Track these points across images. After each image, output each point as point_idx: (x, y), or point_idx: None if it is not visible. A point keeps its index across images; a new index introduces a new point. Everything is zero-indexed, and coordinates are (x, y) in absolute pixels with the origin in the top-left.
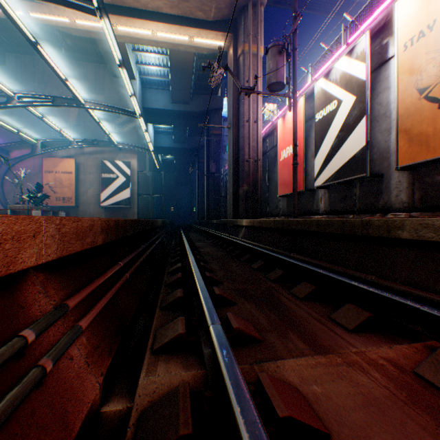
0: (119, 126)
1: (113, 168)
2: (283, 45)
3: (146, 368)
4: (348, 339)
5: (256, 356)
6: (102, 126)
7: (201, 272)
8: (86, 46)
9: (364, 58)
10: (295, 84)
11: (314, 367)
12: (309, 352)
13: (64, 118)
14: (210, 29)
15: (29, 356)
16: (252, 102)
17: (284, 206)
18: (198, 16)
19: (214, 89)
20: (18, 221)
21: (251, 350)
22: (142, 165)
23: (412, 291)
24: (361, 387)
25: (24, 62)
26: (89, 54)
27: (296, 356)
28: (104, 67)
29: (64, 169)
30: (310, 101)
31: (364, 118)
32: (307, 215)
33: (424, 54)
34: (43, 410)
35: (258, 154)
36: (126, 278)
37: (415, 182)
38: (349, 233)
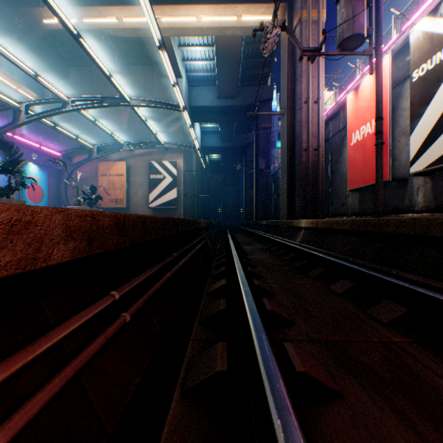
0: (166, 126)
1: (160, 168)
2: None
3: None
4: None
5: None
6: (148, 125)
7: (256, 301)
8: (135, 50)
9: None
10: (380, 35)
11: None
12: None
13: (117, 123)
14: (260, 2)
15: None
16: (311, 78)
17: (354, 203)
18: None
19: (262, 79)
20: None
21: None
22: (189, 165)
23: None
24: None
25: (83, 74)
26: (138, 58)
27: None
28: (152, 69)
29: (116, 172)
30: (398, 60)
31: None
32: (393, 213)
33: None
34: None
35: (319, 140)
36: (118, 324)
37: None
38: None
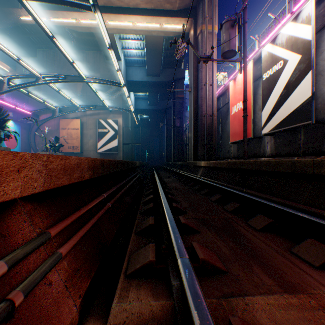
0: (110, 94)
1: (106, 125)
2: (235, 20)
3: (118, 294)
4: (317, 277)
5: (223, 289)
6: (98, 94)
7: (168, 203)
8: (87, 39)
9: (309, 21)
10: (245, 50)
11: (286, 309)
12: (277, 289)
13: (73, 91)
14: (175, 16)
15: (2, 286)
16: (208, 69)
17: (234, 151)
18: (166, 7)
19: (178, 64)
20: None
21: (217, 282)
22: (126, 122)
23: None
24: None
25: (48, 54)
26: (90, 45)
27: (264, 293)
28: (100, 53)
29: (73, 126)
30: (257, 64)
31: (309, 73)
32: (255, 158)
33: None
34: None
35: (213, 110)
36: (107, 206)
37: None
38: (300, 172)
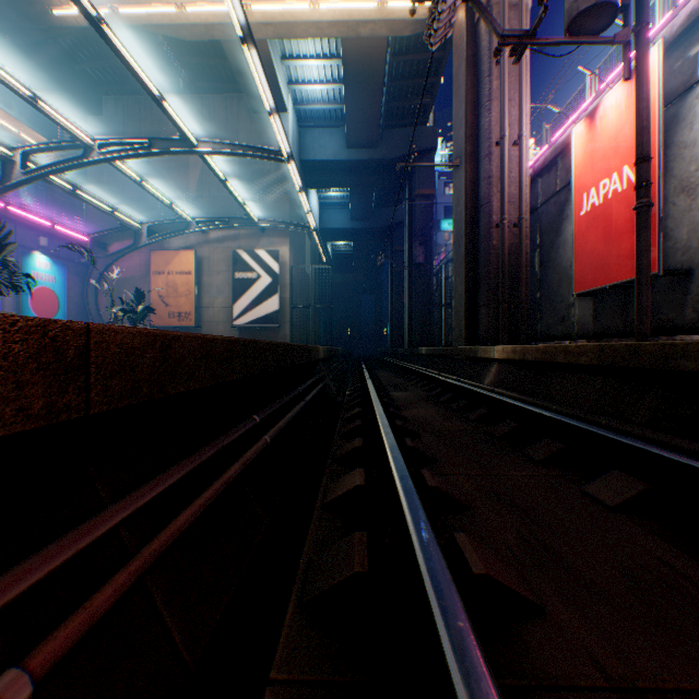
0: (261, 192)
1: (252, 262)
2: None
3: None
4: None
5: None
6: (231, 188)
7: (442, 546)
8: (210, 66)
9: None
10: (645, 5)
11: None
12: None
13: (181, 187)
14: None
15: None
16: (508, 103)
17: (585, 317)
18: None
19: (420, 115)
20: None
21: None
22: (299, 257)
23: None
24: None
25: (126, 107)
26: (216, 80)
27: None
28: (239, 98)
29: (179, 268)
30: (672, 57)
31: None
32: (661, 335)
33: None
34: None
35: (521, 209)
36: None
37: None
38: None
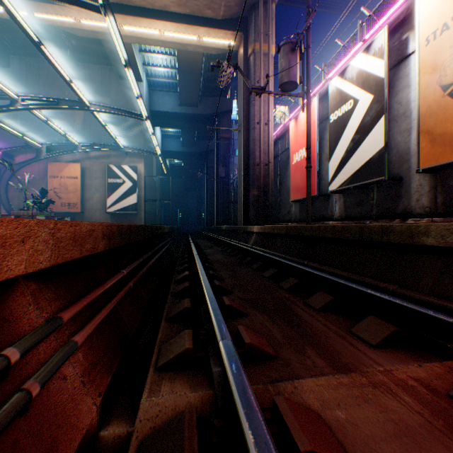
0: (125, 129)
1: (120, 172)
2: (296, 43)
3: (148, 388)
4: (372, 355)
5: (271, 375)
6: (108, 129)
7: (209, 281)
8: (92, 47)
9: (382, 55)
10: (309, 83)
11: (336, 388)
12: (329, 370)
13: (70, 122)
14: (219, 28)
15: (13, 378)
16: (263, 103)
17: (296, 212)
18: (207, 14)
19: (223, 91)
20: (3, 224)
21: (265, 368)
22: (149, 170)
23: (440, 302)
24: (391, 413)
25: (29, 64)
26: (95, 56)
27: (315, 375)
28: (111, 69)
29: (69, 174)
30: (324, 101)
31: (382, 118)
32: (321, 221)
33: (448, 48)
34: (28, 441)
35: (269, 157)
36: (129, 287)
37: (438, 185)
38: (368, 239)
